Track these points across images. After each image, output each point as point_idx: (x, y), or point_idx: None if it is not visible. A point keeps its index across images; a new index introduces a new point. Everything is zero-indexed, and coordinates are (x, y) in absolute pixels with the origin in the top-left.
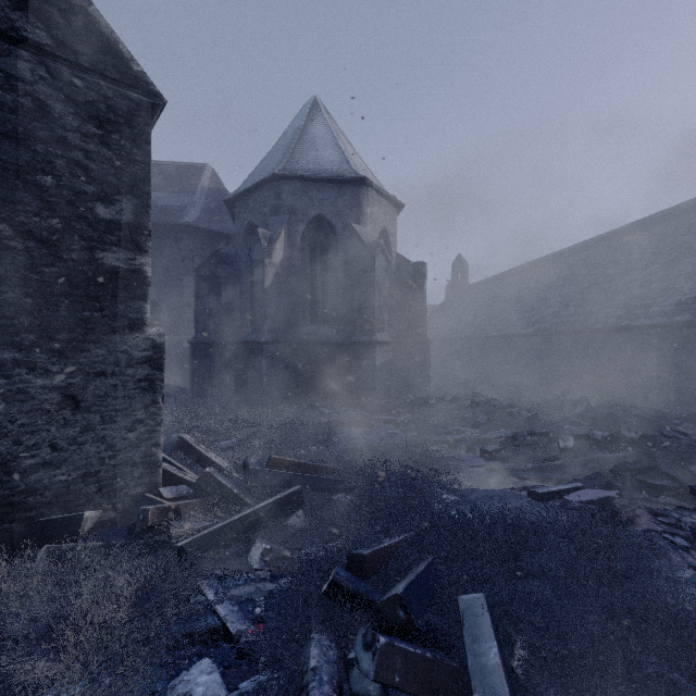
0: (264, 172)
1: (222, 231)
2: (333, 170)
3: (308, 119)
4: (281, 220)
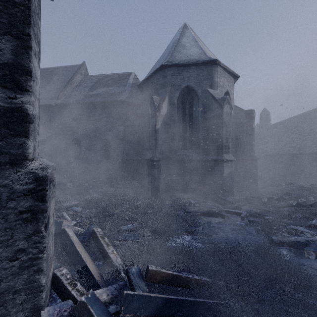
0: (157, 66)
1: (138, 102)
2: (196, 58)
3: (181, 34)
4: (165, 90)
